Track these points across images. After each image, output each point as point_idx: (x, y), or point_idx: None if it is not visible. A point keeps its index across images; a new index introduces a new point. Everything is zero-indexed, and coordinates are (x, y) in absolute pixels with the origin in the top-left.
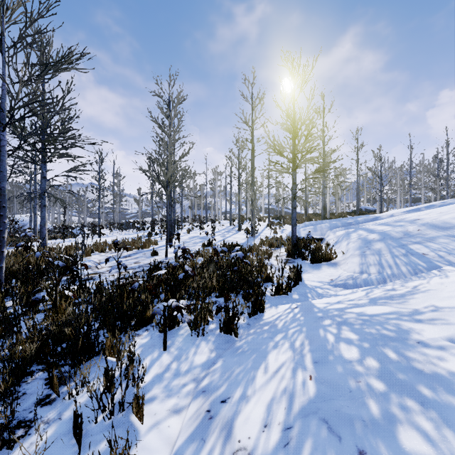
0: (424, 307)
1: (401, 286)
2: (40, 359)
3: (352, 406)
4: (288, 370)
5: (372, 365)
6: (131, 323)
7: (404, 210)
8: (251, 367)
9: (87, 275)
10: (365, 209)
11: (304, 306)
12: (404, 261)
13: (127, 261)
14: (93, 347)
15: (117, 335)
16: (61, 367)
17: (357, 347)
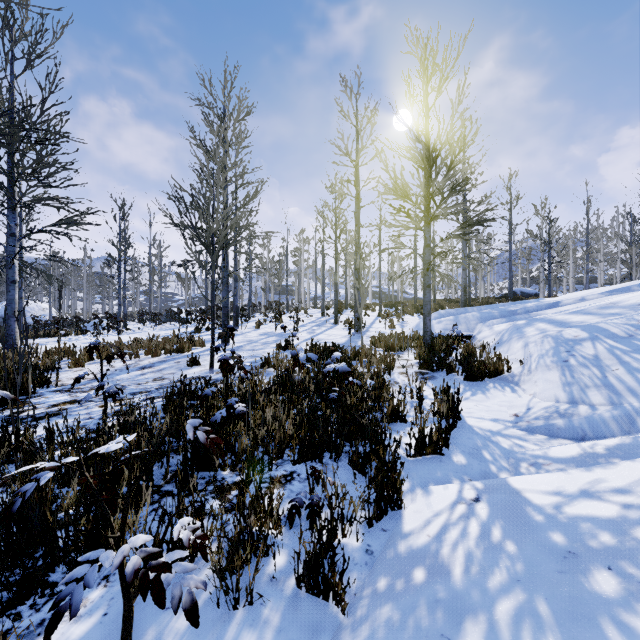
0: None
1: None
2: None
3: None
4: None
5: None
6: None
7: (602, 290)
8: None
9: (53, 406)
10: (520, 292)
11: (498, 498)
12: None
13: (142, 377)
14: None
15: None
16: None
17: None
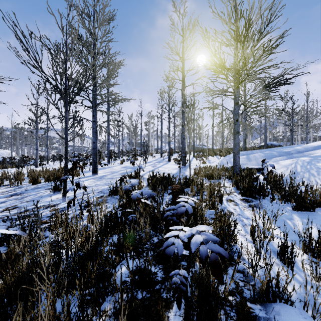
0: None
1: None
2: None
3: None
4: None
5: None
6: None
7: None
8: None
9: None
10: (270, 144)
11: None
12: None
13: None
14: None
15: None
16: None
17: None
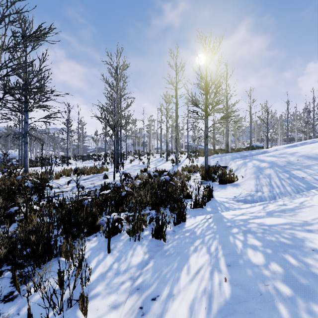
0: (312, 219)
1: (290, 202)
2: (9, 260)
3: (264, 309)
4: (207, 271)
5: (276, 270)
6: (84, 230)
7: (285, 146)
8: (176, 268)
9: (55, 193)
10: (255, 146)
11: (216, 217)
12: (288, 182)
13: (85, 183)
14: (52, 251)
15: (71, 242)
16: (26, 267)
17: (262, 252)
